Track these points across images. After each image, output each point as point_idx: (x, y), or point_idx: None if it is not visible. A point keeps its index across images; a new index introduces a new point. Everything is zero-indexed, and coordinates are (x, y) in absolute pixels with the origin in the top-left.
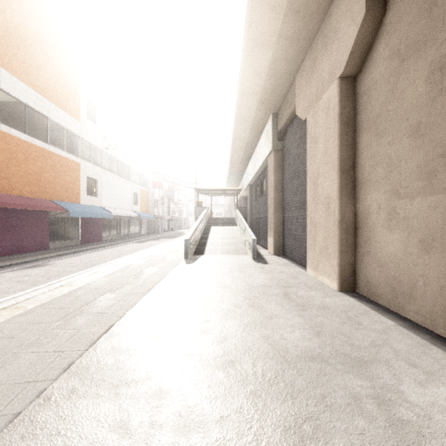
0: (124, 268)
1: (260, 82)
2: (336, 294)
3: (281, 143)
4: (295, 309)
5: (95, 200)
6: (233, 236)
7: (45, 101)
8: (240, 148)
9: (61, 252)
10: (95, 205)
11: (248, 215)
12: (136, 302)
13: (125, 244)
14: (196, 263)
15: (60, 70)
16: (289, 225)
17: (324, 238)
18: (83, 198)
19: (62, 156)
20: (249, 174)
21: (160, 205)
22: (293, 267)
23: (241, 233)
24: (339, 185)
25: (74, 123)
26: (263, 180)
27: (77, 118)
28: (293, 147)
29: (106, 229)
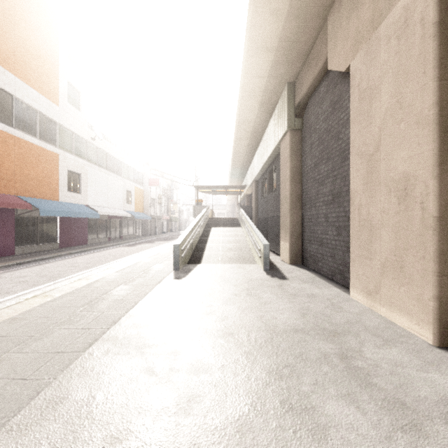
0: (83, 287)
1: (277, 28)
2: (440, 356)
3: (300, 121)
4: (391, 419)
5: (79, 197)
6: (237, 239)
7: (9, 75)
8: (245, 136)
9: (24, 259)
10: (78, 203)
11: (253, 215)
12: (42, 387)
13: (112, 247)
14: (188, 278)
15: (31, 41)
16: (312, 226)
17: (394, 247)
18: (62, 195)
19: (33, 144)
20: (254, 168)
21: (158, 205)
22: (324, 286)
23: (246, 236)
24: (438, 152)
25: (51, 106)
26: (272, 172)
27: (54, 101)
28: (319, 121)
29: (92, 231)
